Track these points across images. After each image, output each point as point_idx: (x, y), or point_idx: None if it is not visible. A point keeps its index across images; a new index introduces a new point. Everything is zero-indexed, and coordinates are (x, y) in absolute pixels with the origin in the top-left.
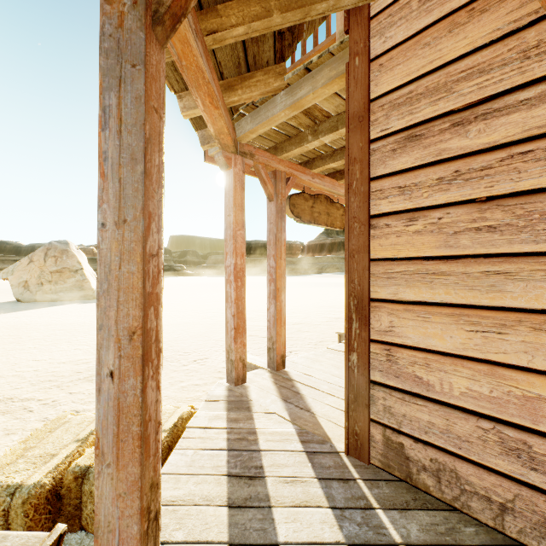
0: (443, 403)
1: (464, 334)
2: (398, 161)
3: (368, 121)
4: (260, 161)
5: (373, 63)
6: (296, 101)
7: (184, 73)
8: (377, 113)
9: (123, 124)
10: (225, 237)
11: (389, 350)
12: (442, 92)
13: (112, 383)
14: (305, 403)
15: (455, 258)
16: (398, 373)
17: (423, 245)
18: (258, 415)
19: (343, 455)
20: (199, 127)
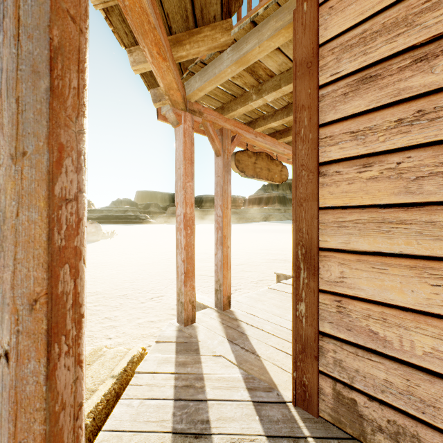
0: (402, 361)
1: (429, 289)
2: (350, 105)
3: (317, 66)
4: (208, 119)
5: (322, 7)
6: (242, 55)
7: (128, 16)
8: (326, 57)
9: (21, 26)
10: (176, 188)
11: (340, 301)
12: (401, 27)
13: (7, 367)
14: (251, 345)
15: (418, 206)
16: (350, 326)
17: (379, 192)
18: (205, 358)
19: (290, 406)
20: (151, 86)
